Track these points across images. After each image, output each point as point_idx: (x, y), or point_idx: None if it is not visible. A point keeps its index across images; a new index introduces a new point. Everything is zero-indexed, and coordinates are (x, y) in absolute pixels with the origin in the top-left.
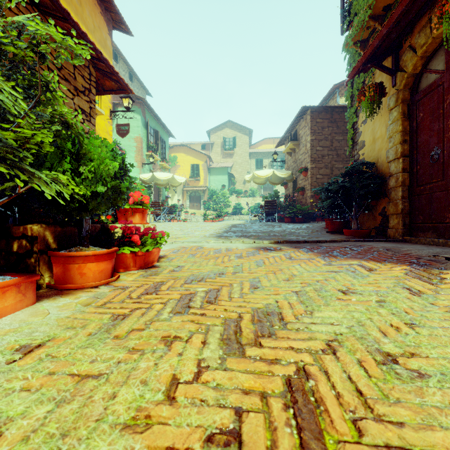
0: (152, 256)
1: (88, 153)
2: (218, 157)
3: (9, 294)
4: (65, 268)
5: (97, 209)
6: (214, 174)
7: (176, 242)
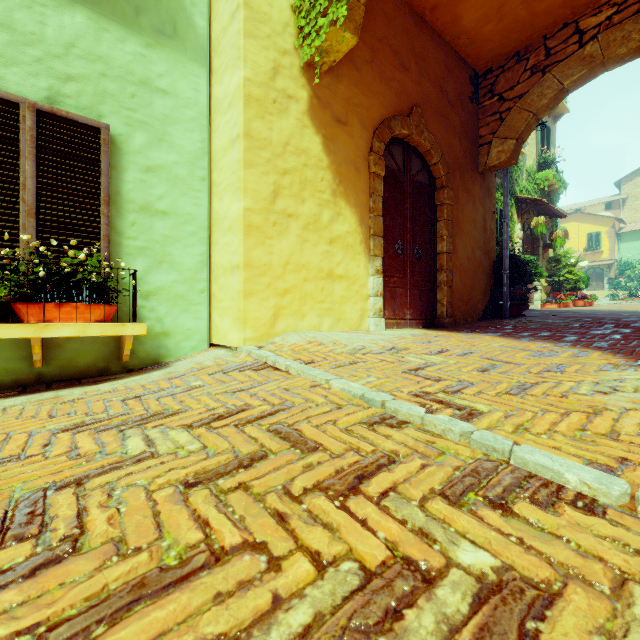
0: (592, 303)
1: (581, 277)
2: (635, 215)
3: (571, 304)
4: (574, 302)
5: (580, 289)
6: (627, 241)
7: (596, 304)
